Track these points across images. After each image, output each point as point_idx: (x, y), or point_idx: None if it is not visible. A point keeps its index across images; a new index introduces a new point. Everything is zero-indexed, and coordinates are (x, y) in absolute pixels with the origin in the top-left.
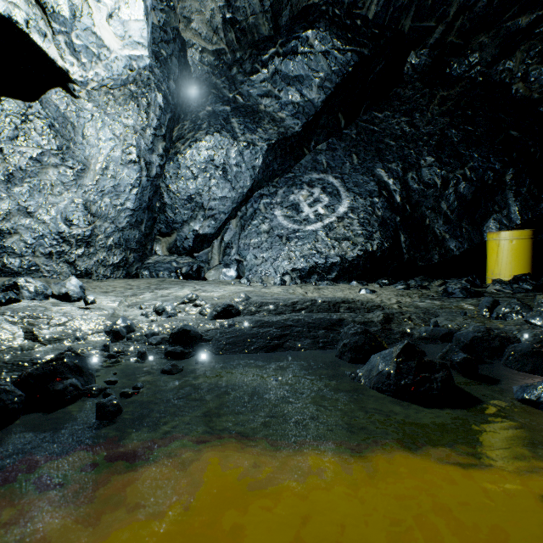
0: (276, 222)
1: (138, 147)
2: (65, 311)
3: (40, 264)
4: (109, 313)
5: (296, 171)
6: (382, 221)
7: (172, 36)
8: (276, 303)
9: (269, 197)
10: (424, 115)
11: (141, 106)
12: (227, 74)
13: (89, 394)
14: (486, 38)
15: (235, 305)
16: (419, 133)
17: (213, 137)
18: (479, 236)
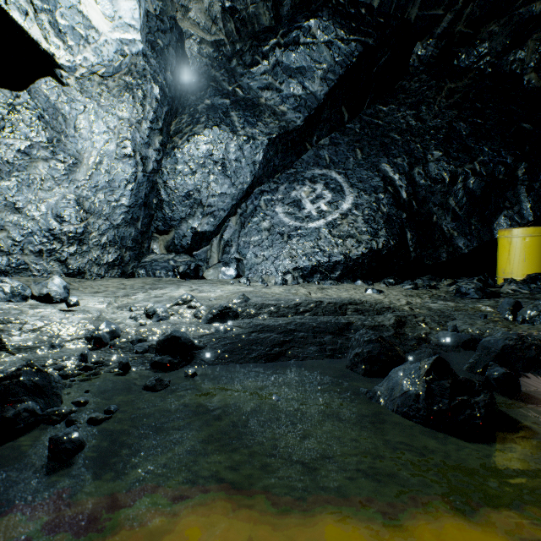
0: (277, 219)
1: (134, 140)
2: (43, 315)
3: (29, 262)
4: (93, 316)
5: (298, 167)
6: (387, 218)
7: (169, 25)
8: (277, 304)
9: (270, 193)
10: (431, 108)
11: (136, 98)
12: (227, 66)
13: (49, 421)
14: (497, 27)
15: (233, 306)
16: (426, 127)
17: (212, 130)
18: (489, 233)
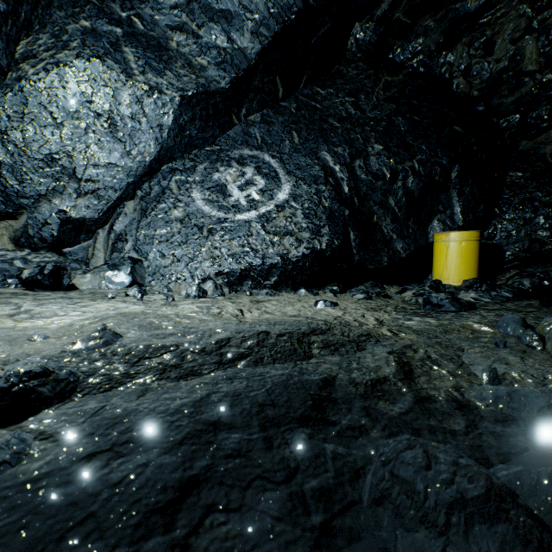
0: (194, 207)
1: None
2: None
3: None
4: None
5: (222, 144)
6: (330, 214)
7: None
8: (180, 347)
9: (184, 173)
10: (370, 98)
11: None
12: None
13: None
14: (432, 22)
15: (58, 366)
16: (365, 117)
17: (89, 63)
18: (424, 237)
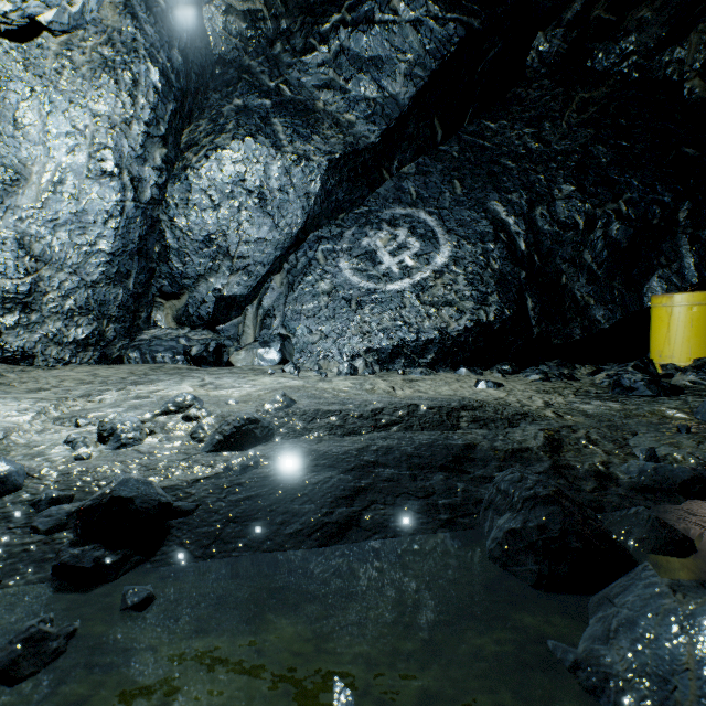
0: (341, 279)
1: (118, 150)
2: None
3: None
4: None
5: (371, 204)
6: (500, 278)
7: None
8: (342, 412)
9: (331, 241)
10: (557, 126)
11: (121, 84)
12: (267, 52)
13: None
14: (649, 12)
15: (262, 418)
16: (551, 151)
17: (243, 143)
18: (638, 301)
